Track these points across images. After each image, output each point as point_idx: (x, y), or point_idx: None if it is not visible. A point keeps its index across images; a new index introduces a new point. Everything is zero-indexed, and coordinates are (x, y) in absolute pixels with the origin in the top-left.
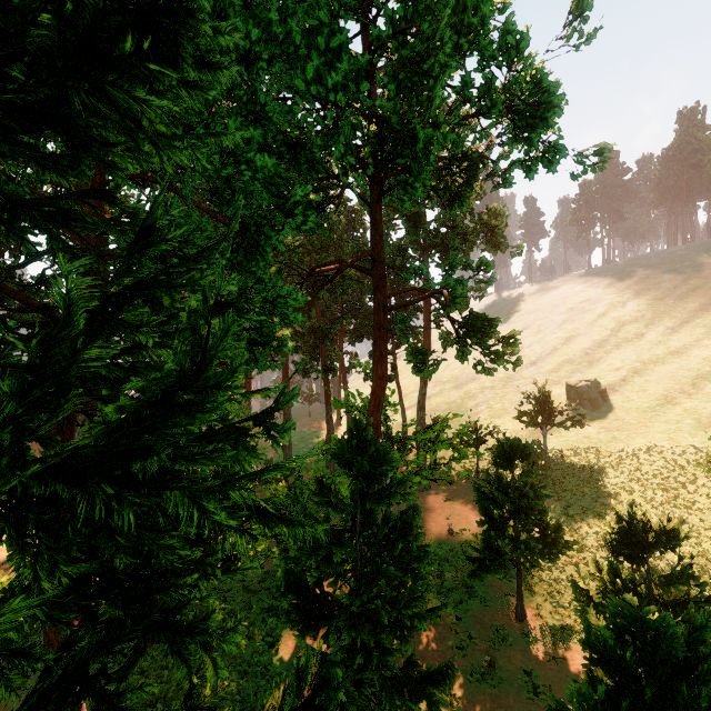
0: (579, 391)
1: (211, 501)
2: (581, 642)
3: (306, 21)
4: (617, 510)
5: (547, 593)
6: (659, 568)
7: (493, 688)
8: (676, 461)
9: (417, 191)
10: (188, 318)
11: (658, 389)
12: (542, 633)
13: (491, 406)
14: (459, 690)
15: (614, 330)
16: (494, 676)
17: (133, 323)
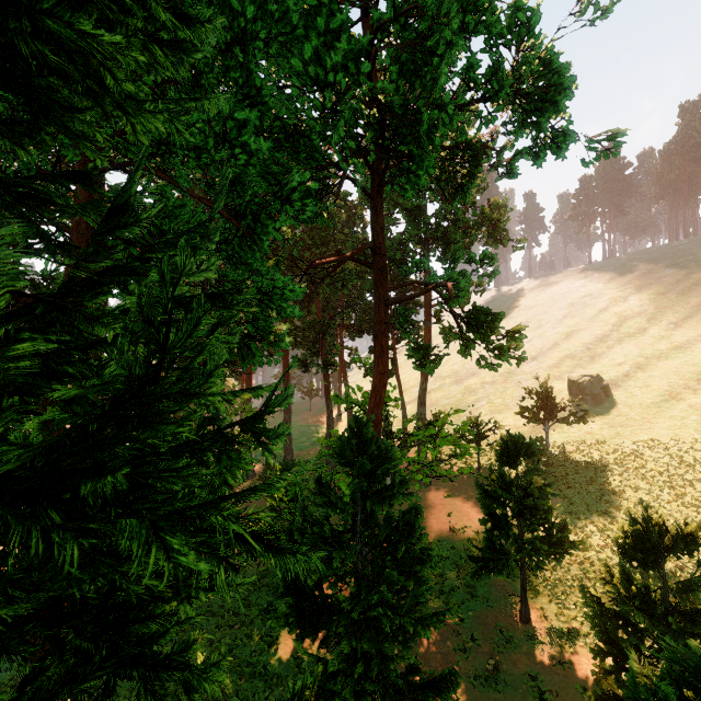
0: (581, 386)
1: (175, 535)
2: (591, 650)
3: (304, 3)
4: (630, 513)
5: (551, 594)
6: (667, 569)
7: (498, 693)
8: (682, 458)
9: (420, 179)
10: (138, 302)
11: (662, 384)
12: (547, 636)
13: (492, 401)
14: (462, 694)
15: (616, 325)
16: (499, 680)
17: (97, 313)
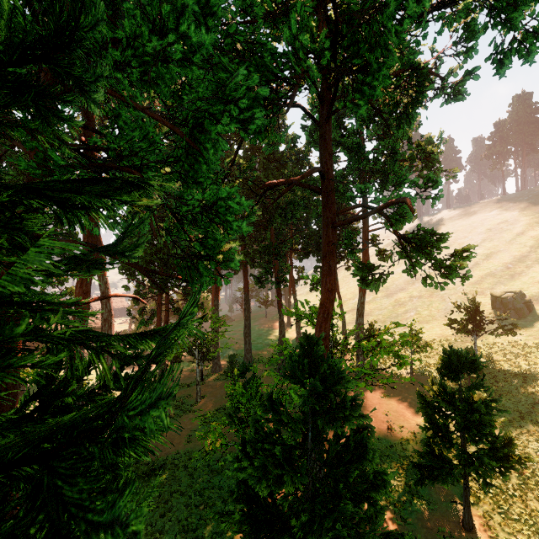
0: (504, 301)
1: None
2: None
3: None
4: None
5: (493, 502)
6: None
7: None
8: None
9: (375, 90)
10: None
11: None
12: None
13: (419, 312)
14: None
15: (534, 247)
16: None
17: None
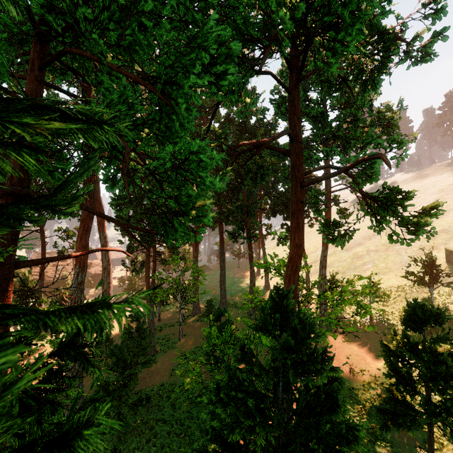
0: None
1: None
2: None
3: None
4: None
5: None
6: None
7: None
8: None
9: (348, 47)
10: None
11: None
12: None
13: (376, 265)
14: None
15: None
16: None
17: None
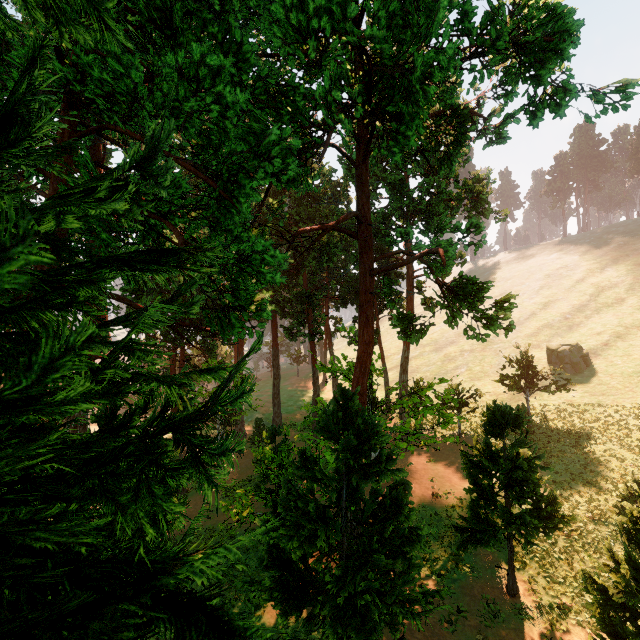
0: (560, 355)
1: None
2: (593, 639)
3: None
4: None
5: (539, 566)
6: None
7: None
8: None
9: (409, 140)
10: None
11: None
12: (537, 611)
13: (471, 368)
14: None
15: (594, 295)
16: None
17: None
